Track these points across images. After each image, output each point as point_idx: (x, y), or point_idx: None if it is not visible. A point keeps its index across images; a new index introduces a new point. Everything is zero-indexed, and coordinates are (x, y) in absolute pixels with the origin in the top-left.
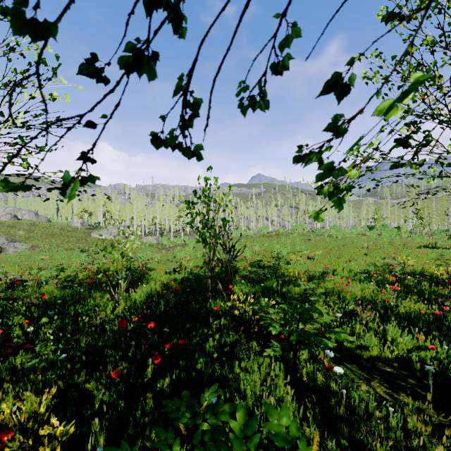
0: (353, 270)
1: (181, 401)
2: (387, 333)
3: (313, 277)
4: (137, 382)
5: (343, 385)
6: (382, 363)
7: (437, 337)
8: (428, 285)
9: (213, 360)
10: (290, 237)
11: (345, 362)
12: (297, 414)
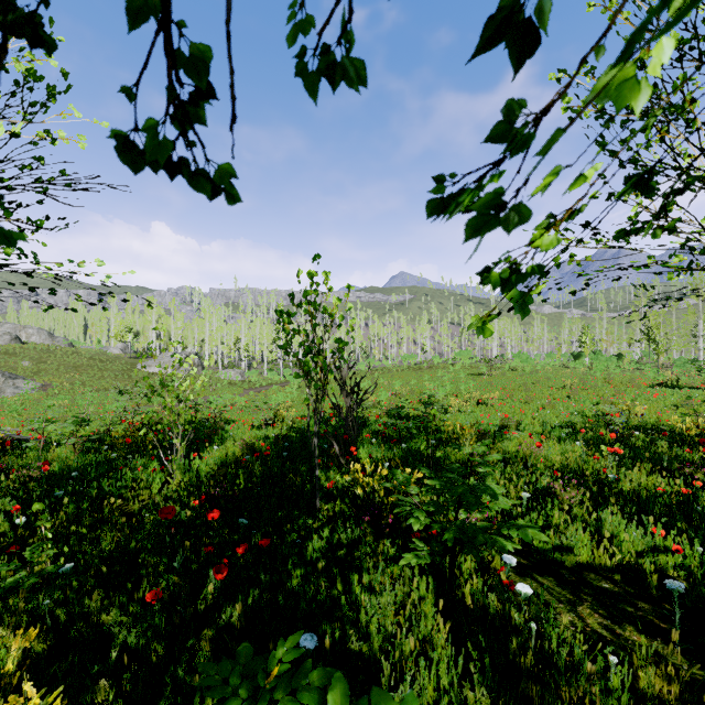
0: (548, 422)
1: (234, 664)
2: (603, 525)
3: (485, 434)
4: (187, 613)
5: (532, 613)
6: (595, 575)
7: (685, 532)
8: (667, 445)
9: (319, 572)
10: (451, 370)
11: (536, 573)
12: (455, 664)
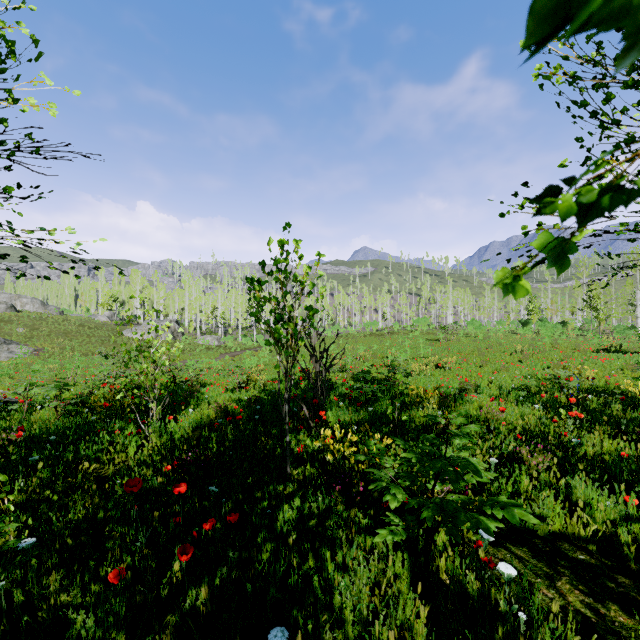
0: (504, 385)
1: None
2: (573, 492)
3: (446, 397)
4: (148, 598)
5: (512, 592)
6: (569, 545)
7: None
8: (620, 408)
9: (289, 545)
10: (410, 336)
11: (509, 543)
12: None
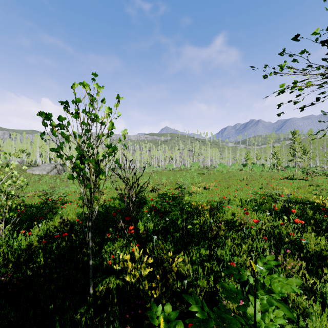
0: (242, 198)
1: None
2: (327, 296)
3: (213, 209)
4: None
5: None
6: None
7: None
8: (311, 212)
9: None
10: (189, 172)
11: None
12: None
